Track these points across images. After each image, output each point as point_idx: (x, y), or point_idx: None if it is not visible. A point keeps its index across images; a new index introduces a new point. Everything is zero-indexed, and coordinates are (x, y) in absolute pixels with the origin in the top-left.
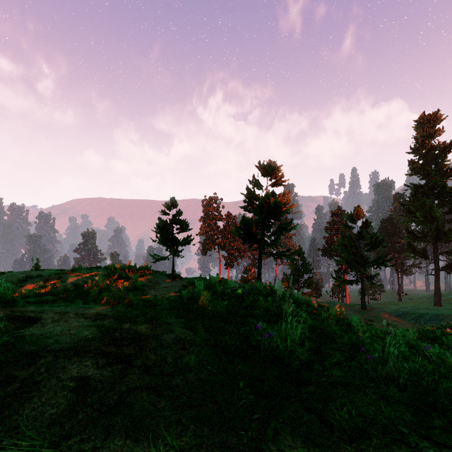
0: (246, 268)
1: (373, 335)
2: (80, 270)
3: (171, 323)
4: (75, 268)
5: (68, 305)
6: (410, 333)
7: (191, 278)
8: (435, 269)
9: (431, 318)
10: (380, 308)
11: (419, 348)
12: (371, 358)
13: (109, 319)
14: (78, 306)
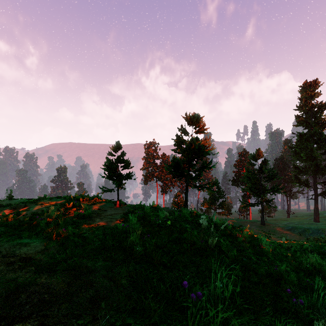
0: (176, 194)
1: (279, 254)
2: (43, 200)
3: (94, 271)
4: (40, 197)
5: (11, 240)
6: (304, 248)
7: (132, 205)
8: (314, 195)
9: (313, 231)
10: (275, 224)
11: (325, 273)
12: (300, 304)
13: (29, 267)
14: (17, 242)
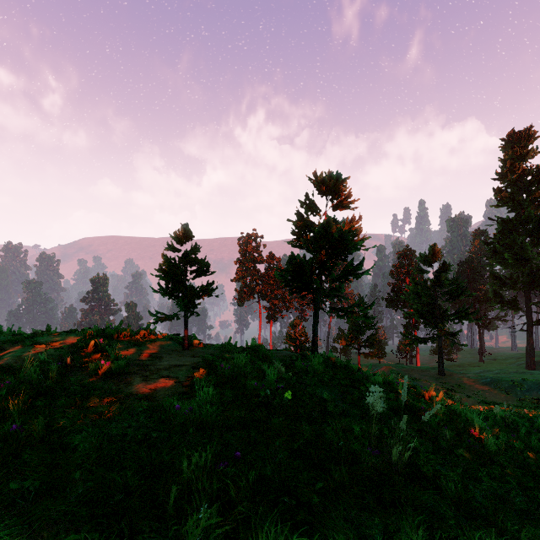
0: (292, 323)
1: (505, 446)
2: (40, 337)
3: None
4: (36, 331)
5: None
6: (537, 426)
7: (214, 346)
8: (527, 323)
9: (531, 387)
10: (461, 374)
11: None
12: None
13: None
14: None
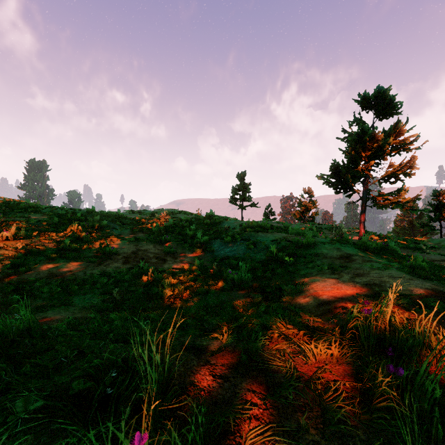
0: None
1: None
2: None
3: None
4: None
5: None
6: None
7: None
8: None
9: None
10: None
11: None
12: None
13: None
14: None
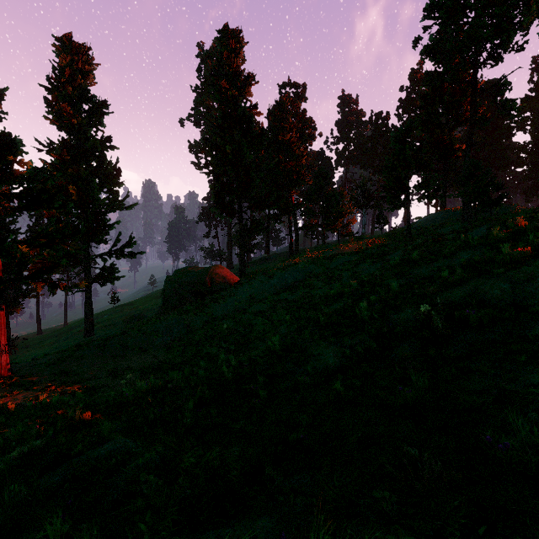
0: None
1: None
2: None
3: None
4: None
5: None
6: None
7: None
8: (87, 281)
9: (168, 329)
10: (36, 361)
11: None
12: None
13: None
14: None
